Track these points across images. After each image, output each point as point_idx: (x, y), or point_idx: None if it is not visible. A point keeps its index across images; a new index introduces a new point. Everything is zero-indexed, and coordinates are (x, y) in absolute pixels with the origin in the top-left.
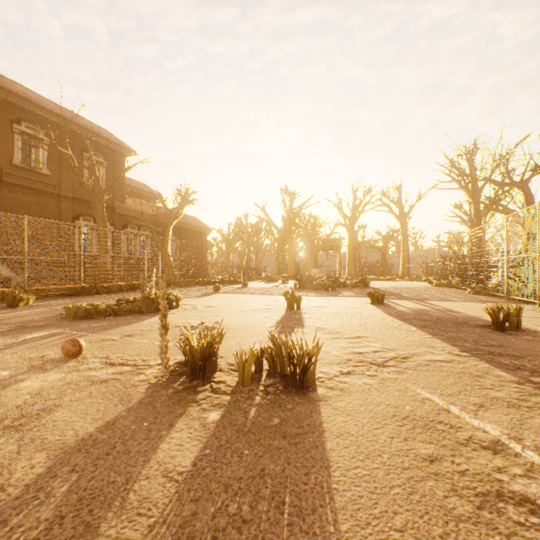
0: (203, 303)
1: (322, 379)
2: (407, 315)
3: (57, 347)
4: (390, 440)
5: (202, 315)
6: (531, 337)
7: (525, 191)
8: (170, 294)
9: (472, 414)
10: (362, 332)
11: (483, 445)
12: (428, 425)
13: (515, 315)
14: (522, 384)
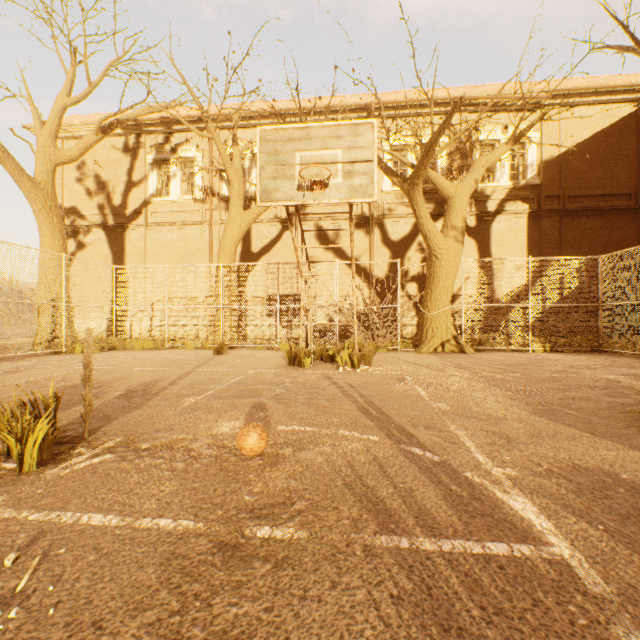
0: None
1: None
2: None
3: (334, 469)
4: None
5: None
6: None
7: None
8: None
9: None
10: None
11: None
12: None
13: None
14: None
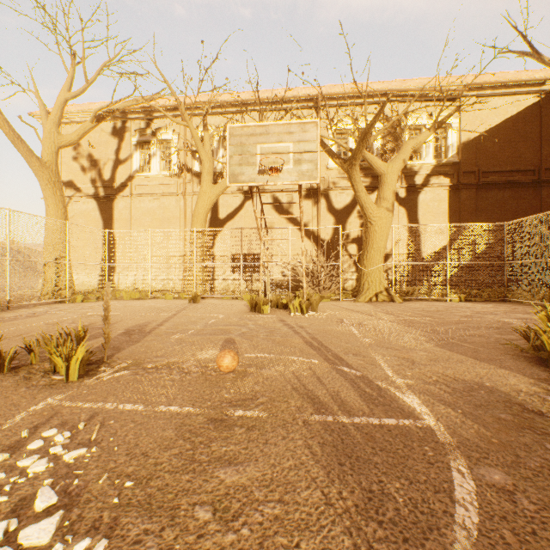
0: None
1: None
2: None
3: (285, 379)
4: None
5: None
6: None
7: None
8: None
9: None
10: None
11: None
12: None
13: None
14: None
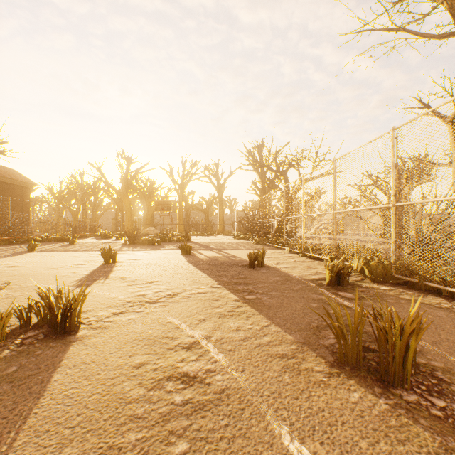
0: (5, 263)
1: (92, 322)
2: (202, 261)
3: None
4: (117, 359)
5: None
6: (265, 270)
7: (284, 177)
8: None
9: (193, 327)
10: (157, 278)
11: (184, 347)
12: (156, 341)
13: (260, 257)
14: (239, 301)
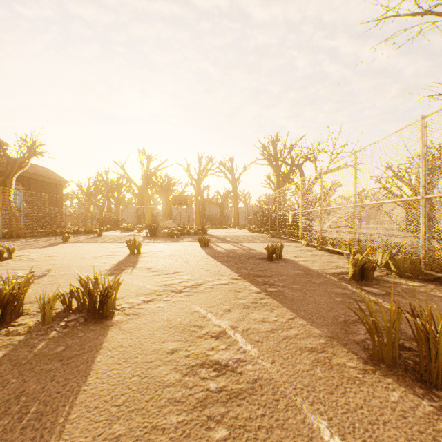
0: (44, 253)
1: (125, 308)
2: (220, 253)
3: None
4: (151, 344)
5: (35, 265)
6: (284, 263)
7: (300, 170)
8: (0, 246)
9: (219, 317)
10: (180, 269)
11: (213, 335)
12: (185, 329)
13: (278, 250)
14: (261, 293)
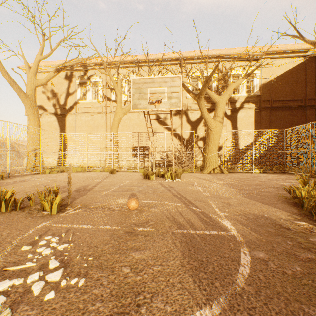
0: None
1: None
2: None
3: (163, 213)
4: None
5: None
6: None
7: None
8: None
9: None
10: None
11: None
12: None
13: None
14: None
